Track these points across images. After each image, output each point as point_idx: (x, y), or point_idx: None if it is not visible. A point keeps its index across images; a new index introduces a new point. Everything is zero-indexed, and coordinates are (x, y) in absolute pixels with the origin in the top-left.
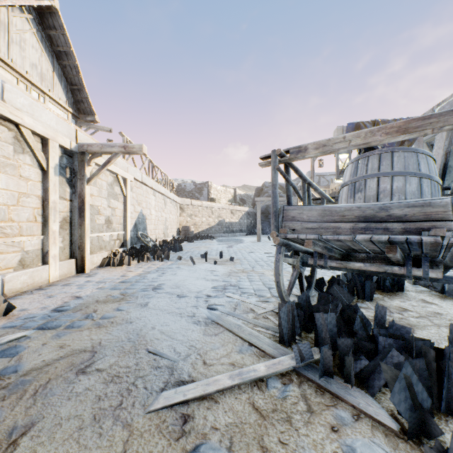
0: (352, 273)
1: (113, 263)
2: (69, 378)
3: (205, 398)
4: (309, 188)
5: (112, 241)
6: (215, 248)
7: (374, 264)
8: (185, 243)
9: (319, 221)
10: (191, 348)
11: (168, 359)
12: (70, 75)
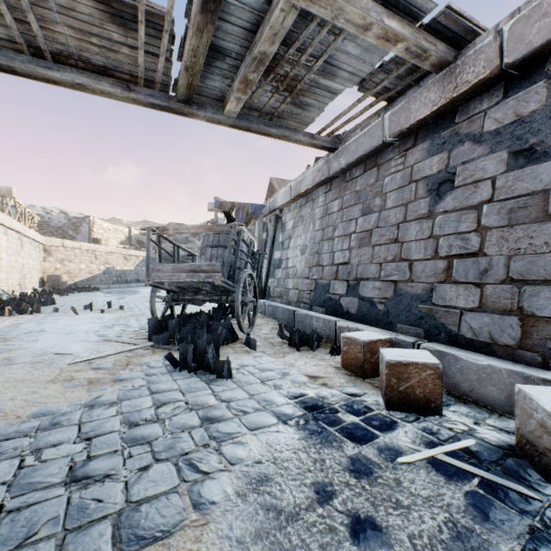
0: (219, 308)
1: None
2: (2, 367)
3: (101, 358)
4: (179, 249)
5: None
6: (102, 300)
7: (207, 296)
8: (56, 296)
9: (172, 272)
10: (88, 350)
11: (73, 354)
12: None
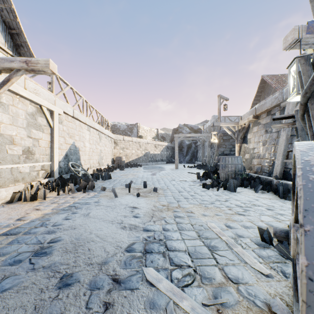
0: None
1: (25, 198)
2: None
3: None
4: None
5: (33, 171)
6: (141, 175)
7: None
8: (117, 170)
9: None
10: None
11: None
12: (7, 19)
